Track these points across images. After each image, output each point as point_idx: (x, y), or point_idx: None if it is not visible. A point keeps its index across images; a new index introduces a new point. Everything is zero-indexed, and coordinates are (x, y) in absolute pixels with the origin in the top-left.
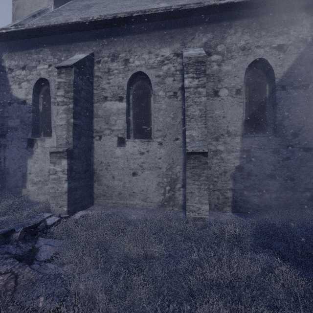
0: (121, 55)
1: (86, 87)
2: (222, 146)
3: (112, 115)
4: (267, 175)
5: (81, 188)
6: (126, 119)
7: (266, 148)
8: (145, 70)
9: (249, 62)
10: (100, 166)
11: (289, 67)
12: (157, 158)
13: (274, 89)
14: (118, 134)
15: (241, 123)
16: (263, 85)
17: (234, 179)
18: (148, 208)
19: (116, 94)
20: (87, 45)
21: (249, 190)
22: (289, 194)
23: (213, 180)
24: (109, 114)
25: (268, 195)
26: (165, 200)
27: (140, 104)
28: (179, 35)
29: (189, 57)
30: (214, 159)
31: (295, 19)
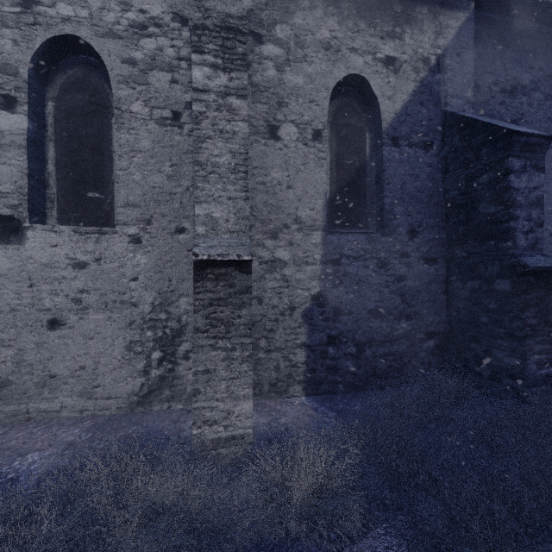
0: None
1: None
2: (285, 251)
3: None
4: (369, 312)
5: None
6: (30, 165)
7: (367, 257)
8: (89, 35)
9: (338, 78)
10: None
11: (404, 103)
12: (126, 277)
13: (379, 142)
14: None
15: (323, 203)
16: (361, 133)
17: (309, 323)
18: (100, 415)
19: None
20: None
21: (337, 343)
22: (404, 347)
23: (268, 328)
24: None
25: (370, 352)
26: (149, 386)
27: (79, 131)
28: None
29: (205, 10)
30: (270, 279)
31: (413, 17)
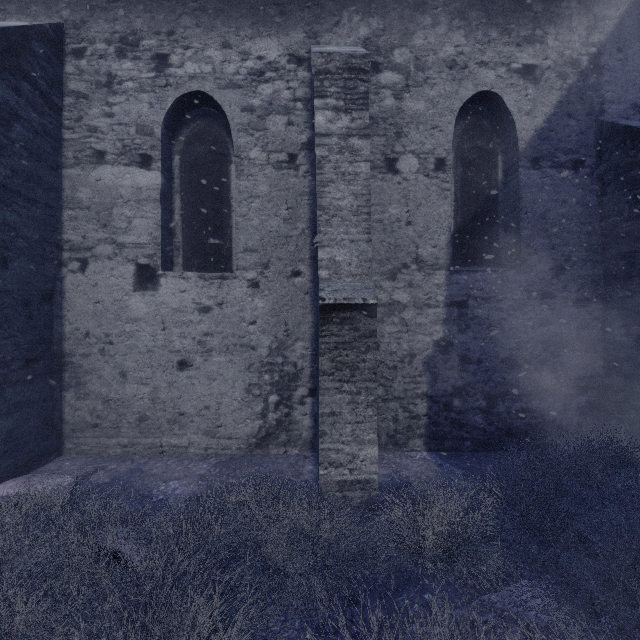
0: (146, 41)
1: (33, 116)
2: (404, 293)
3: (120, 203)
4: (503, 361)
5: (11, 412)
6: (162, 217)
7: (500, 298)
8: (212, 89)
9: (465, 98)
10: (85, 343)
11: (546, 118)
12: (245, 321)
13: (515, 165)
14: (138, 256)
15: (447, 239)
16: (491, 156)
17: (431, 372)
18: (223, 454)
19: (132, 147)
20: (43, 2)
21: (464, 395)
22: (546, 403)
23: (385, 376)
24: (110, 201)
25: (504, 407)
26: (267, 430)
27: (201, 181)
28: (303, 11)
29: (327, 54)
30: (388, 323)
31: (558, 14)
